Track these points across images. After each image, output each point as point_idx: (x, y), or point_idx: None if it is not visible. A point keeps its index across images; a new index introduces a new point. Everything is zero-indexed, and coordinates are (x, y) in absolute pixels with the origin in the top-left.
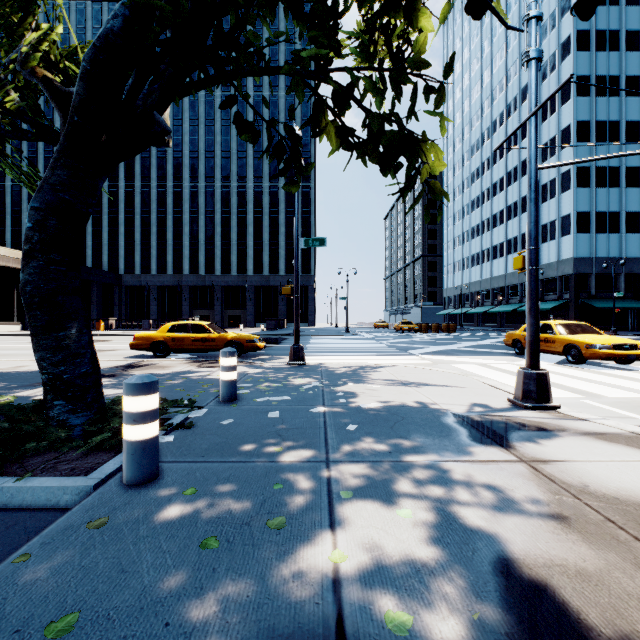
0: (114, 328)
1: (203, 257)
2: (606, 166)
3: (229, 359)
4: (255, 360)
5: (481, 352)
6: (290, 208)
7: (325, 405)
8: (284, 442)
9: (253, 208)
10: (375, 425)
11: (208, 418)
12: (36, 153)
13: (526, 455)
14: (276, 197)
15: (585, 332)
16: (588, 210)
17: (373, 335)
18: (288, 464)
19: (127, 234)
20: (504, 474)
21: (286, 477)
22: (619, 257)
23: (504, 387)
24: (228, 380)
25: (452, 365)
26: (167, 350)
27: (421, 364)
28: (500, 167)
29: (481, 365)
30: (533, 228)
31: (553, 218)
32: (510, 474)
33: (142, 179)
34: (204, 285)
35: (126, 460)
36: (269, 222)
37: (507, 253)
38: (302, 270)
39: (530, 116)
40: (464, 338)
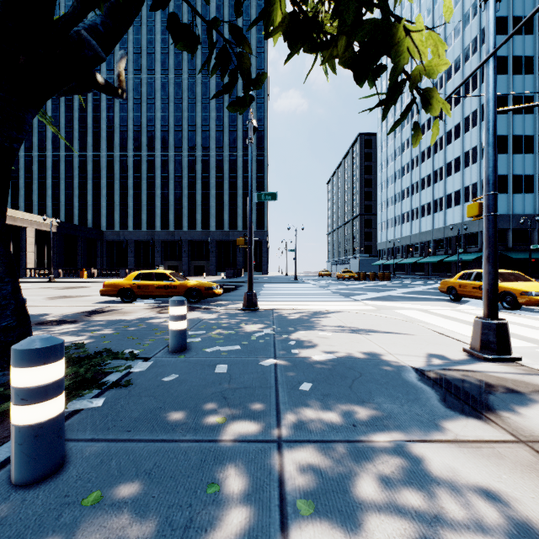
0: (96, 276)
1: (172, 216)
2: (522, 135)
3: (178, 308)
4: (212, 305)
5: (418, 298)
6: (247, 174)
7: (276, 356)
8: (229, 408)
9: (215, 174)
10: (331, 383)
11: (150, 373)
12: (31, 128)
13: (521, 431)
14: (235, 164)
15: (518, 280)
16: (506, 173)
17: (318, 282)
18: (230, 445)
19: (108, 196)
20: (508, 466)
21: (225, 470)
22: (533, 214)
23: (453, 335)
24: (176, 330)
25: (395, 311)
26: (133, 296)
27: (365, 310)
28: (427, 137)
29: (422, 311)
30: (491, 173)
31: (475, 181)
32: (516, 466)
33: (121, 149)
34: (173, 239)
35: (12, 451)
36: (229, 186)
37: (434, 211)
38: (257, 227)
39: (489, 57)
40: (399, 285)
